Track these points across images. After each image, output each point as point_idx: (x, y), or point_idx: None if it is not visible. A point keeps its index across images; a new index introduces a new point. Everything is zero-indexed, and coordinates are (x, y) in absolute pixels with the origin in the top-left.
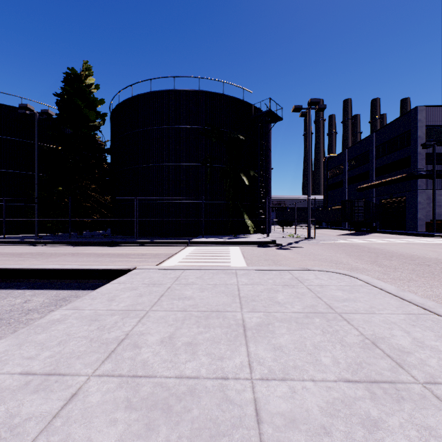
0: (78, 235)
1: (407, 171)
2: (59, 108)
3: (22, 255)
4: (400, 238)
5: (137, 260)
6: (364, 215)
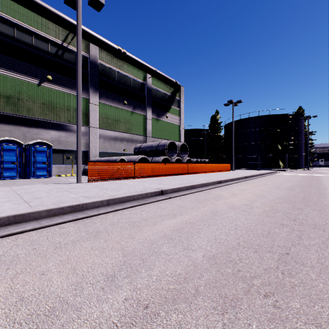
0: None
1: None
2: (210, 129)
3: None
4: None
5: None
6: None
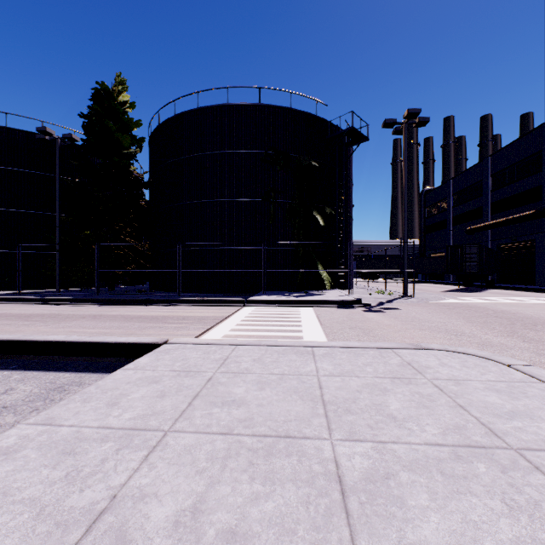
0: (109, 291)
1: (537, 206)
2: (85, 133)
3: (30, 317)
4: (531, 296)
5: (175, 326)
6: (478, 264)
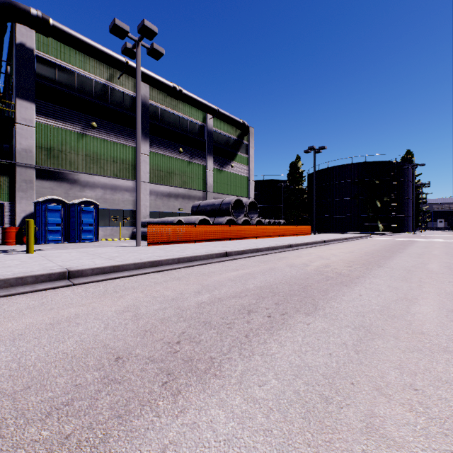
0: None
1: None
2: (289, 180)
3: None
4: None
5: None
6: None
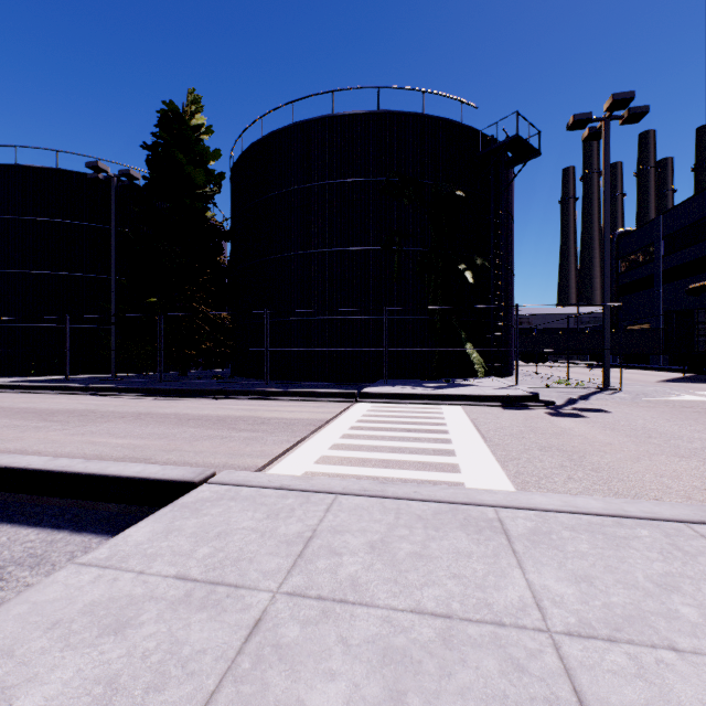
0: (179, 377)
1: None
2: (149, 168)
3: (54, 415)
4: None
5: (246, 435)
6: None
